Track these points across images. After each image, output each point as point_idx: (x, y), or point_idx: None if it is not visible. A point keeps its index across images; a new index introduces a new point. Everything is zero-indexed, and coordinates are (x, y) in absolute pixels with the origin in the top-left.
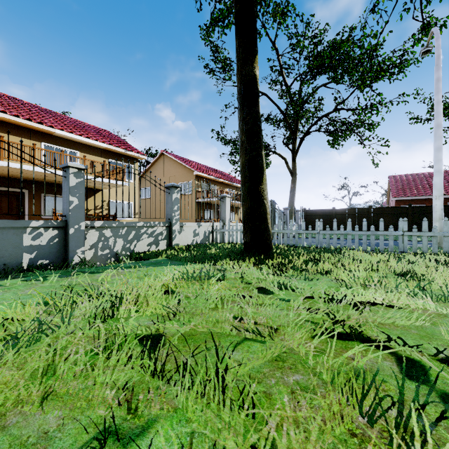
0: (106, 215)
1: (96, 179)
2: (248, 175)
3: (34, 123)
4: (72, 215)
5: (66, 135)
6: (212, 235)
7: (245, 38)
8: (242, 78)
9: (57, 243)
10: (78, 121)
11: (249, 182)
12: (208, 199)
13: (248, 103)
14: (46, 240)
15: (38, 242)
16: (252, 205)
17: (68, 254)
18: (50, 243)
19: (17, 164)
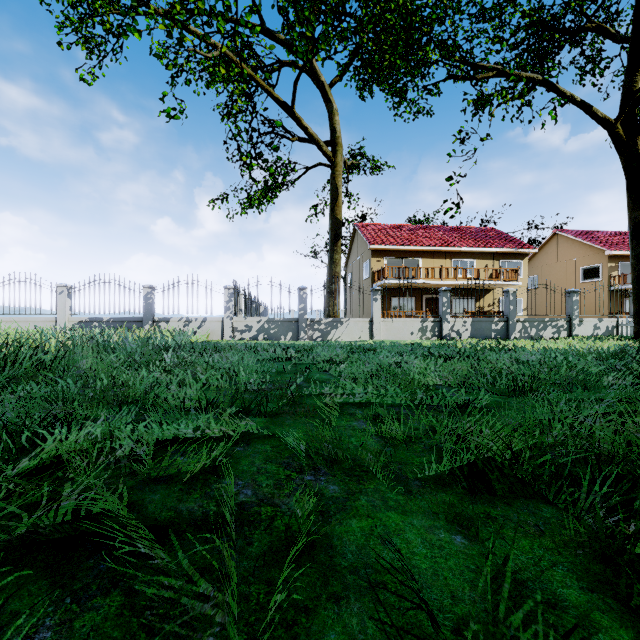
0: (500, 311)
1: (495, 283)
2: (635, 286)
3: (449, 247)
4: (510, 315)
5: (468, 250)
6: (617, 329)
7: (633, 193)
8: (631, 220)
9: (504, 328)
10: (467, 228)
11: (637, 291)
12: (630, 286)
13: (636, 237)
14: (499, 327)
15: (497, 328)
16: (639, 306)
17: (508, 334)
18: (501, 329)
19: (448, 281)
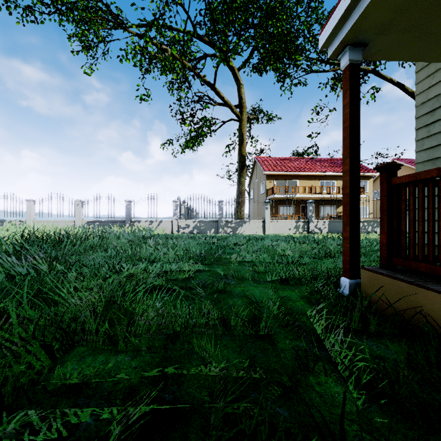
0: None
1: None
2: None
3: (318, 172)
4: None
5: (330, 174)
6: None
7: None
8: None
9: None
10: (331, 158)
11: None
12: None
13: None
14: None
15: None
16: None
17: None
18: None
19: (316, 195)
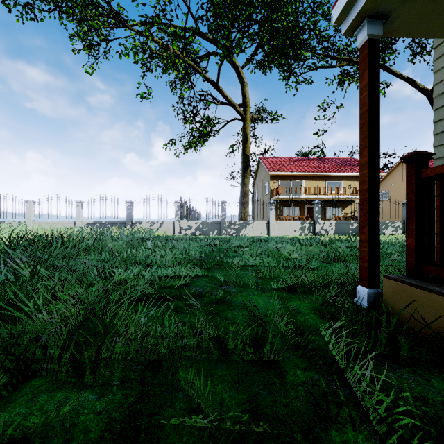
0: None
1: (355, 197)
2: None
3: (323, 173)
4: None
5: (337, 174)
6: None
7: None
8: None
9: (357, 228)
10: (337, 158)
11: None
12: None
13: None
14: (354, 227)
15: (352, 227)
16: None
17: None
18: (355, 228)
19: (322, 196)
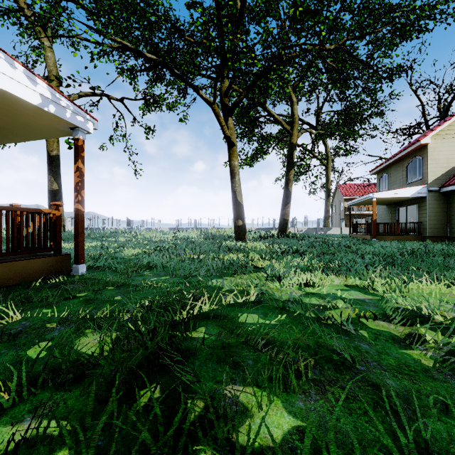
0: None
1: None
2: None
3: None
4: None
5: None
6: None
7: None
8: None
9: None
10: None
11: None
12: None
13: None
14: None
15: None
16: None
17: None
18: None
19: None
